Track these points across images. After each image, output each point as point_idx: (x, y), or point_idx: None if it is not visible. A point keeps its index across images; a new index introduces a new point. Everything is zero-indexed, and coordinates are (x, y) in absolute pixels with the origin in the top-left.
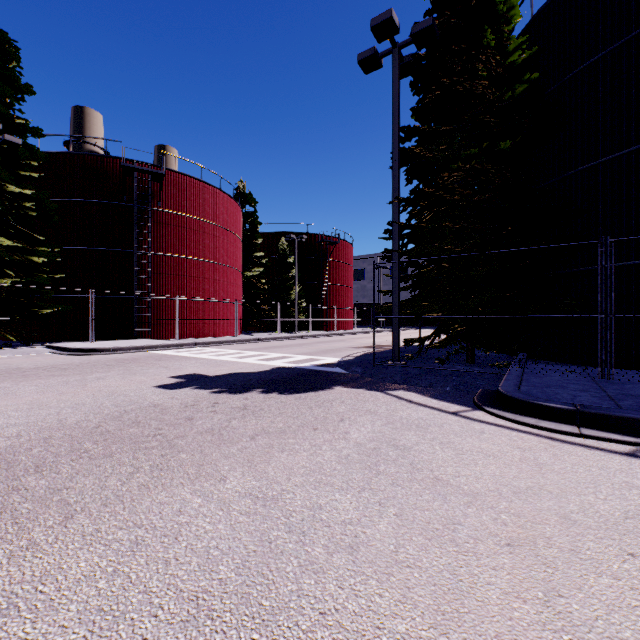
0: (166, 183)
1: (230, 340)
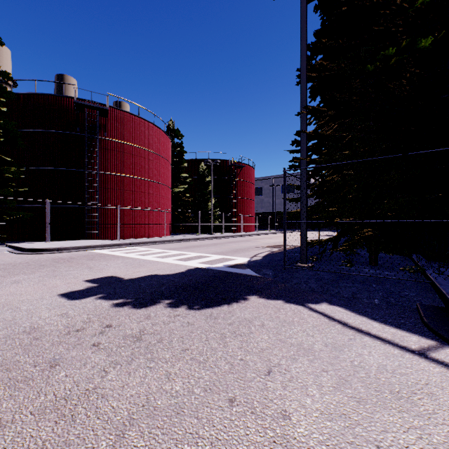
0: (111, 118)
1: (159, 240)
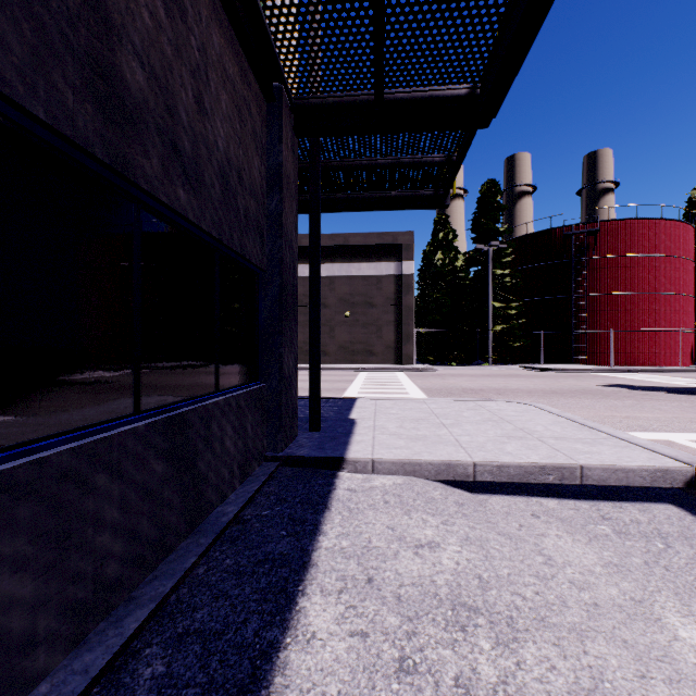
0: (599, 234)
1: (667, 369)
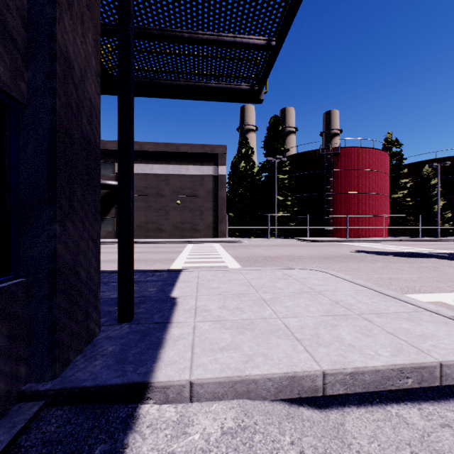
0: (340, 155)
1: (379, 239)
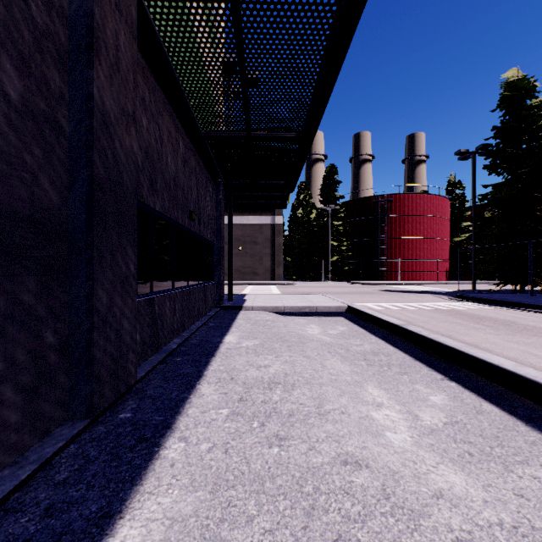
0: (394, 201)
1: (424, 282)
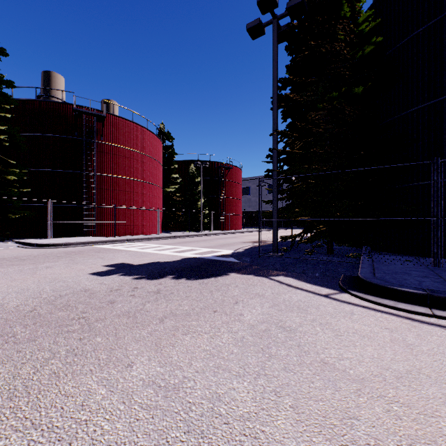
0: (107, 123)
1: (153, 237)
